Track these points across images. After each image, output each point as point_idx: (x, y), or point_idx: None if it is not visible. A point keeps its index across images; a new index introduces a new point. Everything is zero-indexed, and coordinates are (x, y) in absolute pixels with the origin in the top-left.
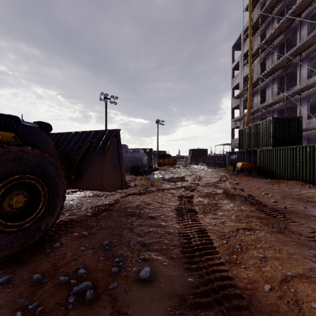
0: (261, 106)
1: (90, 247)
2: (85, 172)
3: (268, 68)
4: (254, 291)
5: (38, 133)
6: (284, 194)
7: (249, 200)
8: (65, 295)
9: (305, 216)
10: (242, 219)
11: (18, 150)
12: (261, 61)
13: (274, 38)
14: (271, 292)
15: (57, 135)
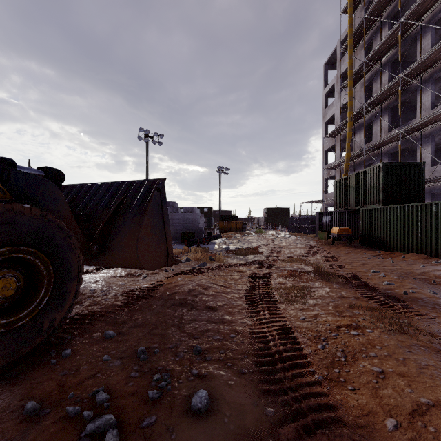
0: (366, 148)
1: (118, 355)
2: (113, 242)
3: (376, 94)
4: (370, 429)
5: (42, 184)
6: (401, 273)
7: (351, 282)
8: (74, 438)
9: (436, 305)
10: (344, 311)
11: (6, 209)
12: (366, 85)
13: (384, 51)
14: (398, 431)
15: (74, 187)
